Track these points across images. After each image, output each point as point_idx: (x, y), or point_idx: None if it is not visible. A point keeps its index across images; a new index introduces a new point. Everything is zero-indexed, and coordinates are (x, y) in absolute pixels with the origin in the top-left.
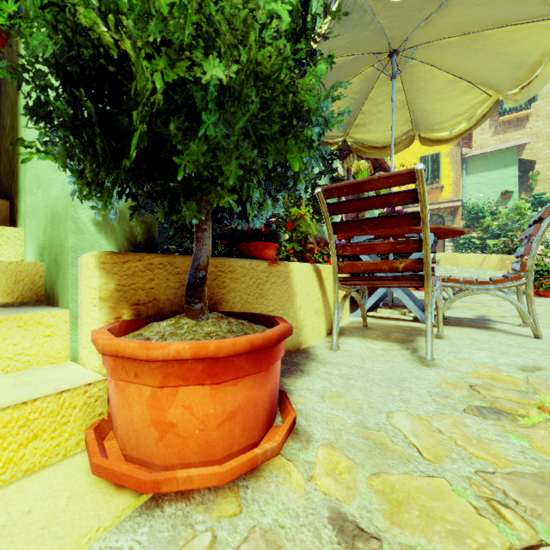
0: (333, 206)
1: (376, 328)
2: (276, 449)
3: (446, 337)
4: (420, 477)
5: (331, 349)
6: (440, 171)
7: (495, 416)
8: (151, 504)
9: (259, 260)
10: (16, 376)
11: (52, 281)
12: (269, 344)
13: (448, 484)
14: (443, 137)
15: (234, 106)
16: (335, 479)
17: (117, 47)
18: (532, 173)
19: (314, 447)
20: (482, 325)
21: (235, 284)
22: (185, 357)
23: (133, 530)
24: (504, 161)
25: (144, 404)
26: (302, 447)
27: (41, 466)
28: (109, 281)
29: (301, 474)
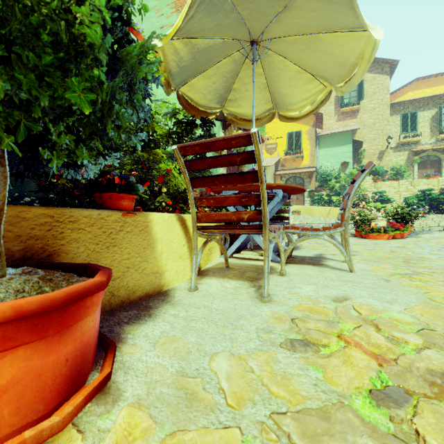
0: (189, 163)
1: (236, 268)
2: (59, 424)
3: (287, 274)
4: (216, 430)
5: (189, 290)
6: (301, 144)
7: (303, 348)
8: None
9: (111, 211)
10: None
11: None
12: (50, 306)
13: (240, 434)
14: (294, 115)
15: None
16: None
17: None
18: (361, 150)
19: (118, 408)
20: (317, 262)
21: (79, 235)
22: None
23: None
24: (344, 140)
25: None
26: (105, 410)
27: None
28: None
29: None
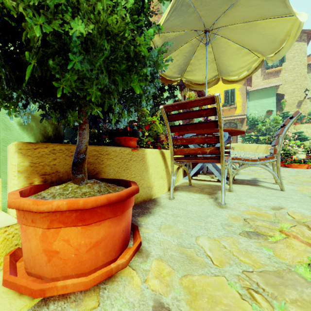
0: (170, 116)
1: (196, 186)
2: (125, 263)
3: (234, 190)
4: (210, 276)
5: (169, 199)
6: (235, 98)
7: (256, 237)
8: (41, 304)
9: (125, 147)
10: None
11: None
12: (121, 199)
13: (226, 280)
14: (234, 79)
15: (95, 52)
16: (160, 281)
17: (15, 9)
18: (282, 100)
19: (150, 260)
20: (254, 183)
21: (110, 162)
22: (63, 209)
23: None
24: (268, 94)
25: (38, 239)
26: (143, 260)
27: None
28: (25, 160)
29: (140, 278)
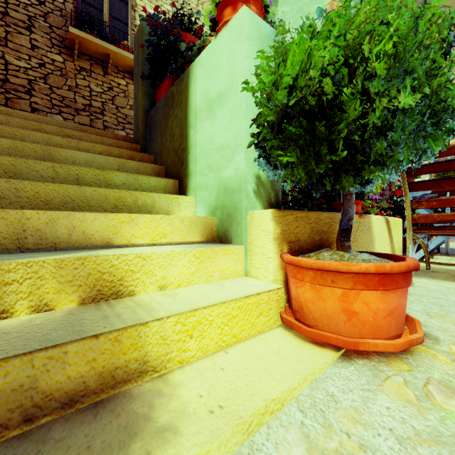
0: (410, 169)
1: (441, 271)
2: (422, 338)
3: None
4: None
5: None
6: None
7: None
8: (345, 358)
9: None
10: (230, 282)
11: (225, 228)
12: (416, 268)
13: None
14: None
15: (403, 117)
16: None
17: (334, 94)
18: None
19: (444, 344)
20: None
21: None
22: (371, 271)
23: (345, 368)
24: None
25: (336, 299)
26: (434, 342)
27: (262, 331)
28: (277, 228)
29: (445, 357)
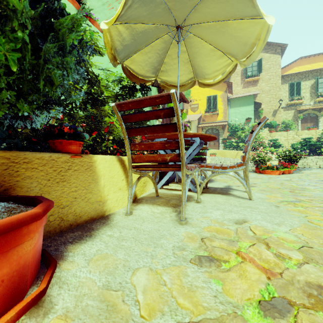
0: (125, 116)
1: (164, 197)
2: None
3: (202, 201)
4: None
5: (125, 214)
6: (217, 105)
7: (208, 263)
8: None
9: (61, 153)
10: None
11: None
12: None
13: None
14: (210, 82)
15: None
16: None
17: None
18: (260, 109)
19: (47, 320)
20: (226, 192)
21: (32, 173)
22: None
23: None
24: (247, 102)
25: None
26: (35, 322)
27: None
28: None
29: None
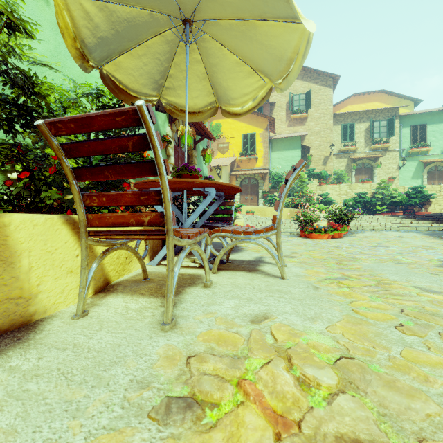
0: (68, 146)
1: (156, 280)
2: None
3: (214, 285)
4: None
5: (72, 317)
6: (255, 146)
7: (181, 415)
8: None
9: None
10: None
11: None
12: None
13: None
14: (237, 111)
15: None
16: None
17: None
18: (308, 155)
19: None
20: (253, 267)
21: None
22: None
23: None
24: (294, 145)
25: None
26: None
27: None
28: None
29: None
